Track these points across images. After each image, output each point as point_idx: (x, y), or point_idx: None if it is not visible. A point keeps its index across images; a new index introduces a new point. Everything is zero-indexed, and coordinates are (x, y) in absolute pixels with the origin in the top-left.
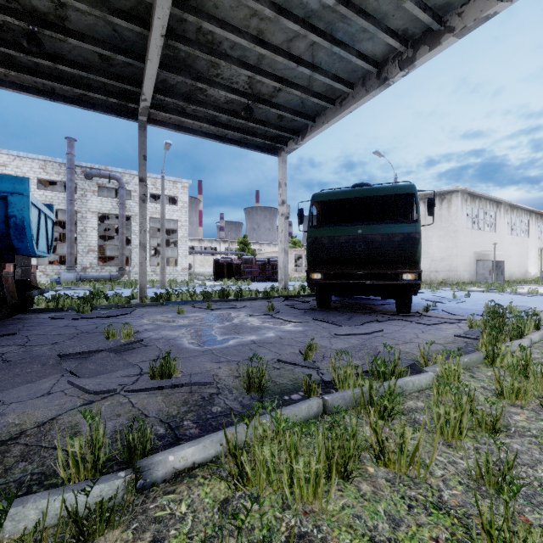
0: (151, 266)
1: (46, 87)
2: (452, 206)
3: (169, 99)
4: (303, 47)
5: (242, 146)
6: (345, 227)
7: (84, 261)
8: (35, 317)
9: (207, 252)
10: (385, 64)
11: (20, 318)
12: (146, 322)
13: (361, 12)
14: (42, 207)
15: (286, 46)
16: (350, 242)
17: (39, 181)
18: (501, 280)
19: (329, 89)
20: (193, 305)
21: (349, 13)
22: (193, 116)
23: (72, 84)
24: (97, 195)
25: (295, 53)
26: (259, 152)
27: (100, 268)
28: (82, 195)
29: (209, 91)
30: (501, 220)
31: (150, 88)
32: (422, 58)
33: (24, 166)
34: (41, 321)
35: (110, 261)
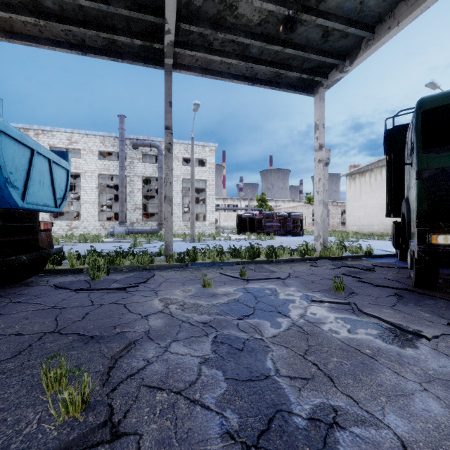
0: (184, 221)
1: (77, 40)
2: None
3: (194, 28)
4: None
5: (273, 86)
6: None
7: (132, 217)
8: (43, 283)
9: (230, 208)
10: None
11: (28, 283)
12: (156, 307)
13: None
14: (39, 147)
15: None
16: None
17: (102, 154)
18: None
19: None
20: (222, 268)
21: None
22: (220, 52)
23: (97, 28)
24: (141, 162)
25: None
26: (291, 92)
27: (144, 223)
28: (130, 162)
29: (241, 8)
30: None
31: (172, 10)
32: None
33: (89, 142)
34: (40, 291)
35: (152, 217)
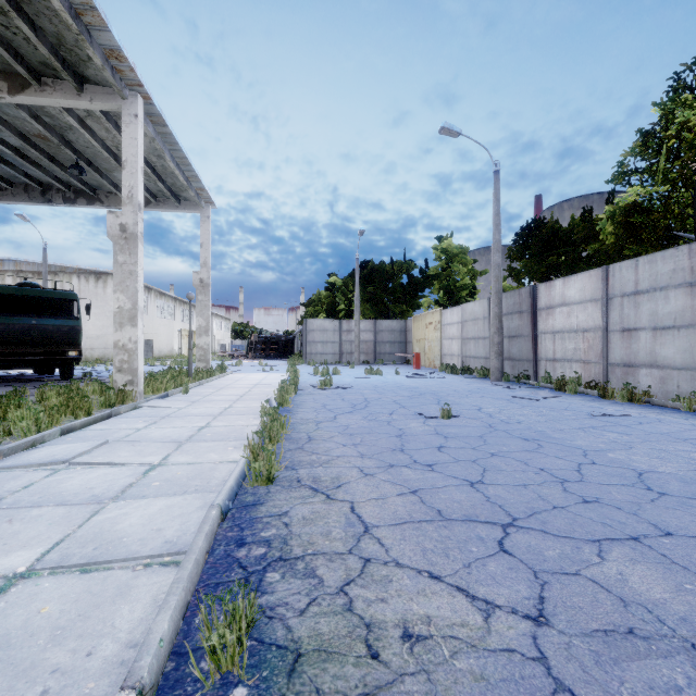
0: None
1: None
2: (108, 287)
3: None
4: None
5: None
6: (21, 318)
7: None
8: None
9: None
10: (50, 189)
11: None
12: None
13: (35, 163)
14: None
15: None
16: (26, 329)
17: None
18: (152, 356)
19: None
20: None
21: (24, 162)
22: None
23: None
24: None
25: None
26: None
27: None
28: None
29: None
30: (152, 304)
31: None
32: (82, 205)
33: None
34: None
35: None
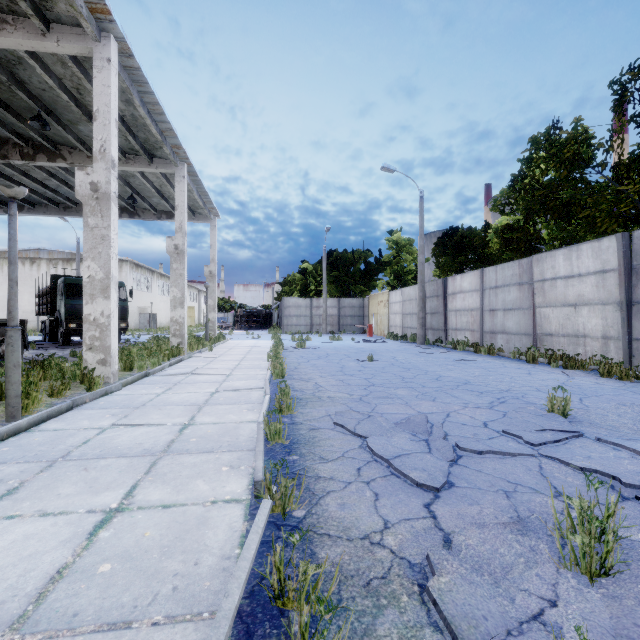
0: None
1: None
2: (123, 271)
3: None
4: (54, 183)
5: None
6: None
7: None
8: None
9: None
10: None
11: None
12: None
13: None
14: None
15: (42, 179)
16: None
17: None
18: (155, 327)
19: (58, 199)
20: None
21: None
22: None
23: None
24: None
25: (46, 183)
26: None
27: None
28: None
29: None
30: (155, 284)
31: None
32: (125, 218)
33: None
34: None
35: None
